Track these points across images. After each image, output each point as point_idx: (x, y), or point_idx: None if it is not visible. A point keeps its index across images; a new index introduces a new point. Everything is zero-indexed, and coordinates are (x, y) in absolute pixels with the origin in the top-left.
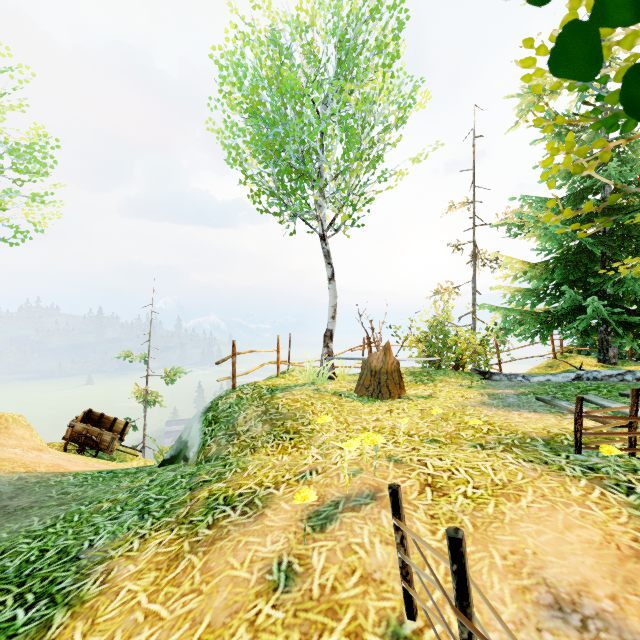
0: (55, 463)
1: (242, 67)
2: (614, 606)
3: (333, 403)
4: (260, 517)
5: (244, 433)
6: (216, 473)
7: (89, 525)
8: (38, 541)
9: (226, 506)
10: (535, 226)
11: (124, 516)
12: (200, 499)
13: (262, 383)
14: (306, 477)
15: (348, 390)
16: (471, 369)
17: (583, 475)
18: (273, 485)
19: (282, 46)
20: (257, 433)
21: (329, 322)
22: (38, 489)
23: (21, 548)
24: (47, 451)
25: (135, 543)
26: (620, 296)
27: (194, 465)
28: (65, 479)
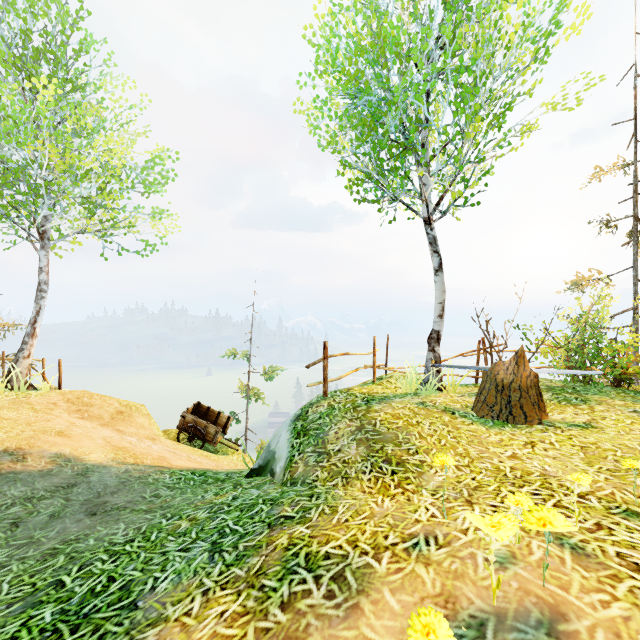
0: (161, 455)
1: (334, 37)
2: None
3: (445, 424)
4: (353, 612)
5: (335, 454)
6: (300, 507)
7: (160, 552)
8: (112, 561)
9: (307, 572)
10: None
11: (195, 549)
12: (277, 548)
13: (356, 390)
14: (420, 547)
15: (463, 406)
16: None
17: None
18: (371, 550)
19: (379, 7)
20: (350, 456)
21: (435, 322)
22: (137, 486)
23: (95, 567)
24: (159, 441)
25: (196, 602)
26: None
27: (279, 485)
28: (162, 477)
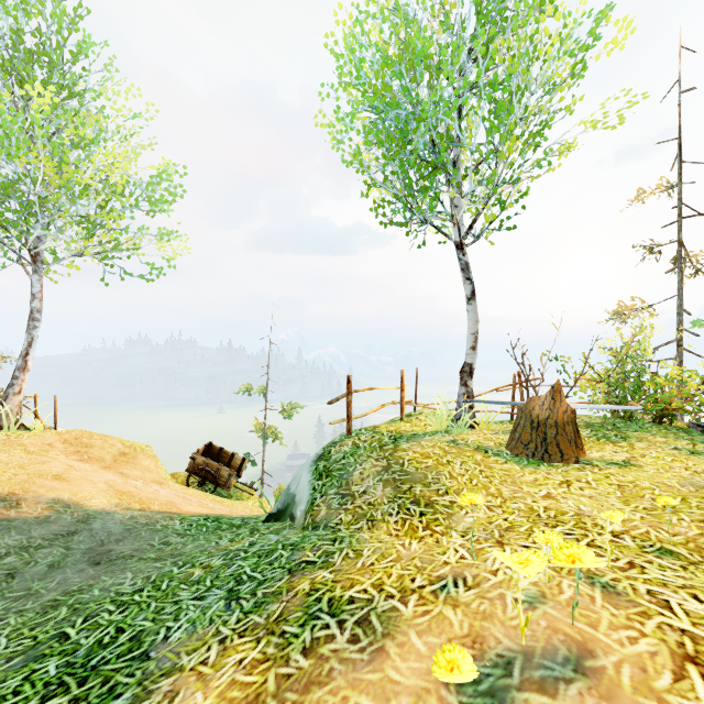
0: (170, 500)
1: (359, 46)
2: None
3: (477, 463)
4: (378, 655)
5: (360, 495)
6: (322, 551)
7: (173, 601)
8: (120, 612)
9: (330, 617)
10: None
11: (210, 597)
12: (298, 593)
13: (383, 428)
14: (448, 589)
15: (496, 445)
16: (689, 424)
17: None
18: (398, 593)
19: (407, 14)
20: (376, 498)
21: (468, 354)
22: (144, 533)
23: (102, 618)
24: (167, 485)
25: (212, 650)
26: None
27: (300, 529)
28: (171, 524)
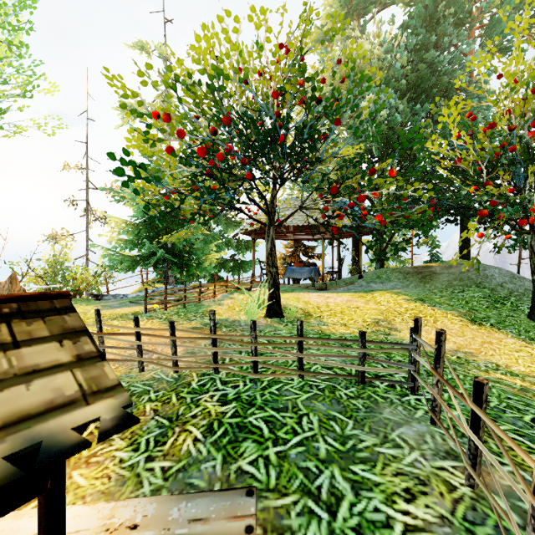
0: None
1: None
2: (149, 340)
3: None
4: None
5: None
6: None
7: None
8: None
9: None
10: (131, 201)
11: None
12: None
13: None
14: None
15: None
16: (88, 294)
17: (147, 319)
18: None
19: None
20: None
21: None
22: None
23: None
24: None
25: None
26: (174, 248)
27: None
28: None
